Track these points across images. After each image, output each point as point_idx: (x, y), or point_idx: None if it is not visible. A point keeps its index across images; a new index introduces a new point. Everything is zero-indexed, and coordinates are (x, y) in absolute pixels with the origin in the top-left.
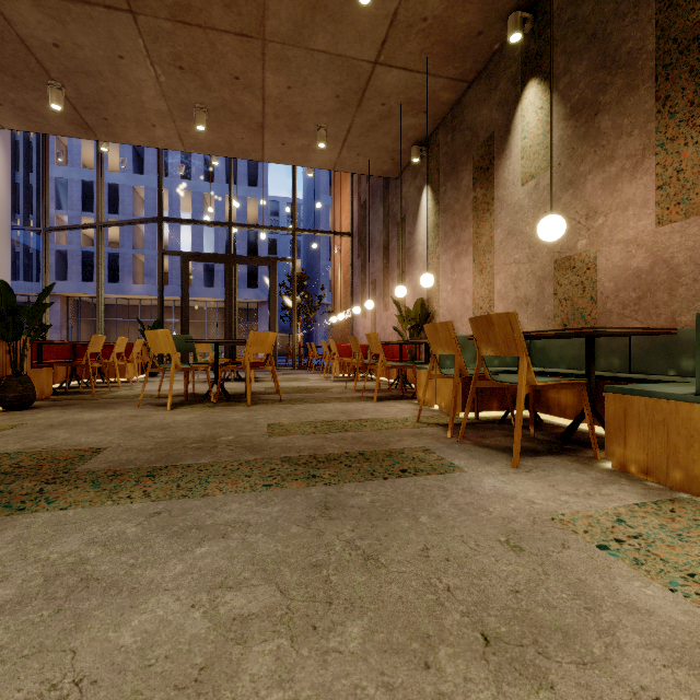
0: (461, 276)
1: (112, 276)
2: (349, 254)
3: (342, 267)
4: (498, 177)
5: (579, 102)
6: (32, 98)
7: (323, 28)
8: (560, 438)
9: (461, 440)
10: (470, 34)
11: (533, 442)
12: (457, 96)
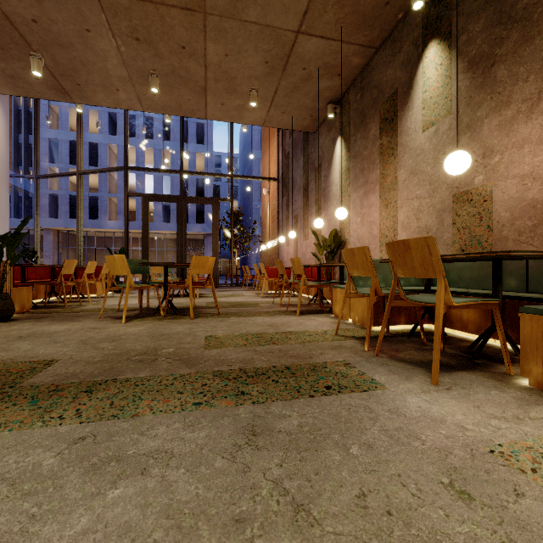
0: (368, 210)
1: (92, 214)
2: (276, 195)
3: (270, 205)
4: (401, 126)
5: (476, 56)
6: (18, 68)
7: (254, 2)
8: (467, 351)
9: (377, 354)
10: (378, 5)
11: (443, 356)
12: (366, 61)
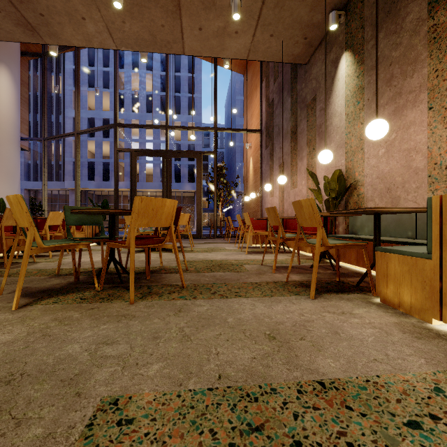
0: (403, 133)
1: (107, 177)
2: (258, 147)
3: (253, 159)
4: None
5: None
6: None
7: None
8: None
9: None
10: None
11: None
12: None
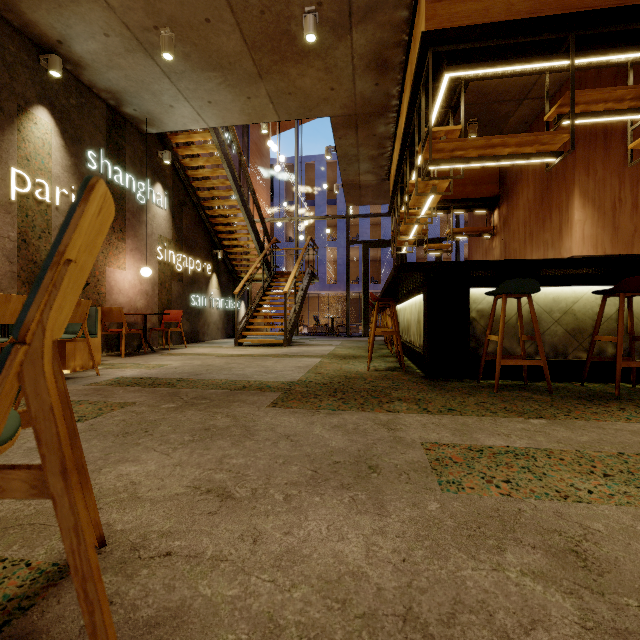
0: None
1: None
2: None
3: None
4: None
5: None
6: None
7: None
8: None
9: None
10: None
11: None
12: None
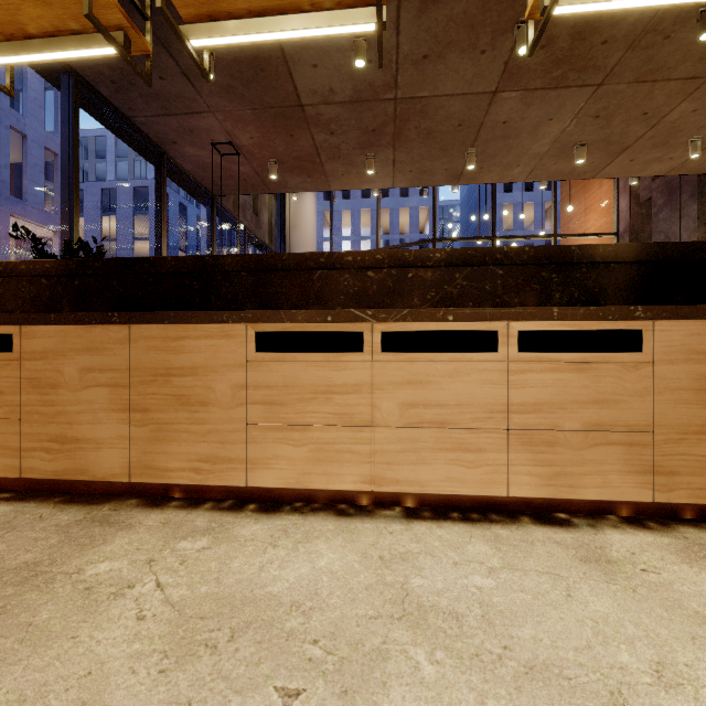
0: None
1: None
2: None
3: None
4: None
5: None
6: (439, 163)
7: None
8: None
9: None
10: None
11: None
12: None
